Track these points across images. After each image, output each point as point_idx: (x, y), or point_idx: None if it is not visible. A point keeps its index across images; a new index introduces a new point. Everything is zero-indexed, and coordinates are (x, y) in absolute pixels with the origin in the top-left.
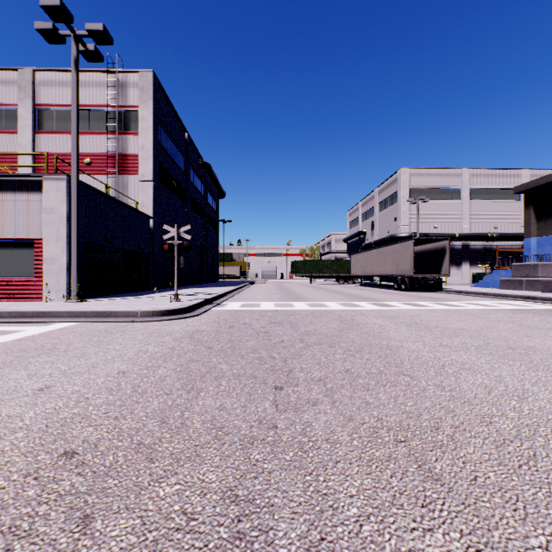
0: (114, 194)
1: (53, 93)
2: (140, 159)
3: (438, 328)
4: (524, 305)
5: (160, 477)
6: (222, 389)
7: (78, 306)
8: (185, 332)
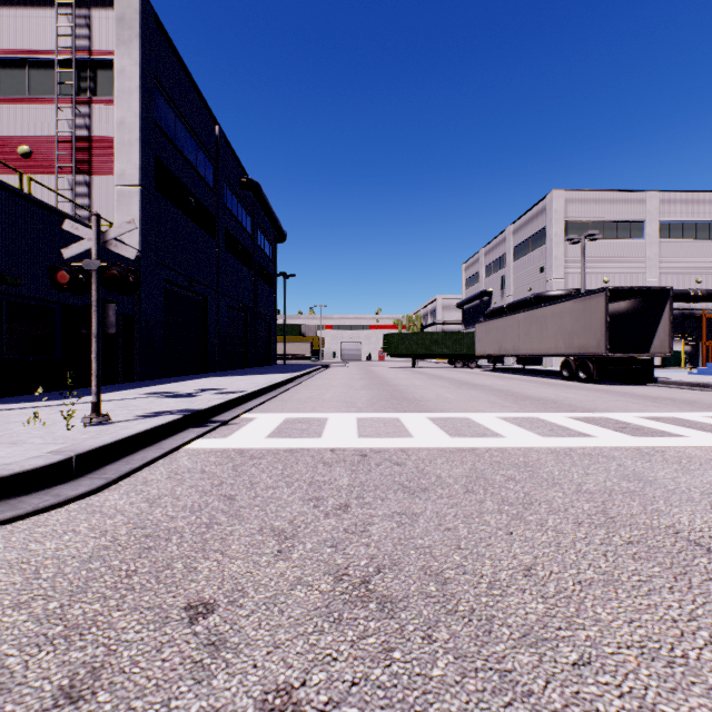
0: (71, 209)
1: None
2: (116, 147)
3: None
4: None
5: None
6: None
7: None
8: None
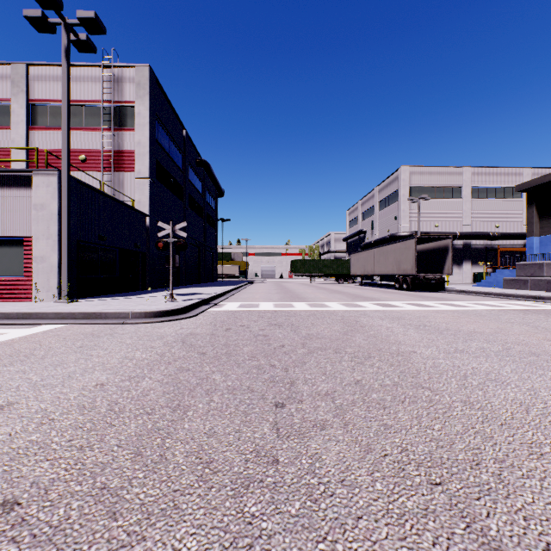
0: (109, 191)
1: (47, 88)
2: (136, 156)
3: (449, 330)
4: (533, 306)
5: (121, 545)
6: (214, 407)
7: (68, 307)
8: (178, 335)
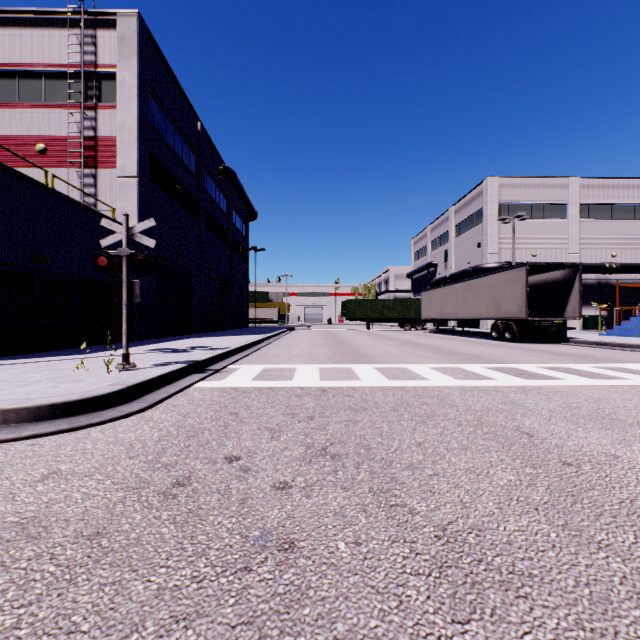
0: (80, 197)
1: None
2: (118, 145)
3: None
4: None
5: None
6: None
7: None
8: None
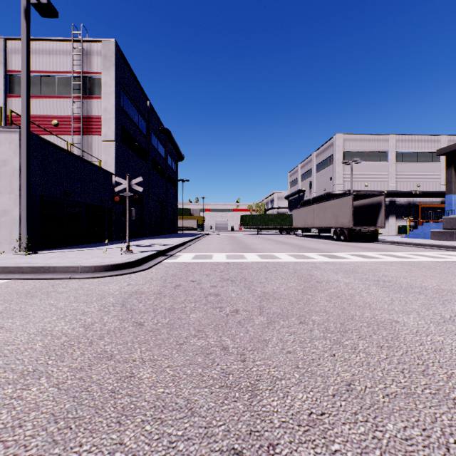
0: (79, 153)
1: None
2: (103, 121)
3: (414, 287)
4: None
5: None
6: None
7: (21, 260)
8: (121, 295)
